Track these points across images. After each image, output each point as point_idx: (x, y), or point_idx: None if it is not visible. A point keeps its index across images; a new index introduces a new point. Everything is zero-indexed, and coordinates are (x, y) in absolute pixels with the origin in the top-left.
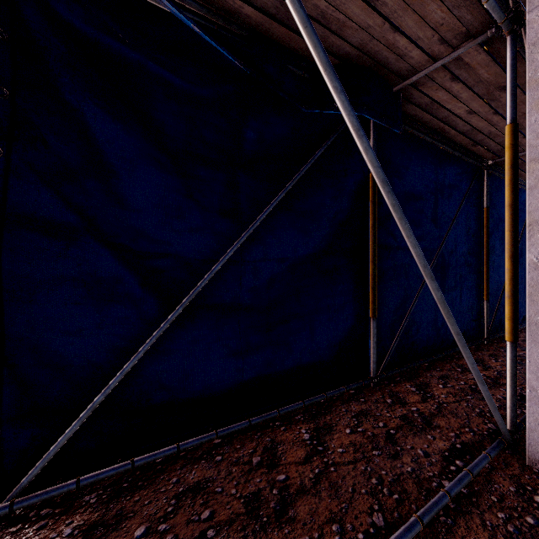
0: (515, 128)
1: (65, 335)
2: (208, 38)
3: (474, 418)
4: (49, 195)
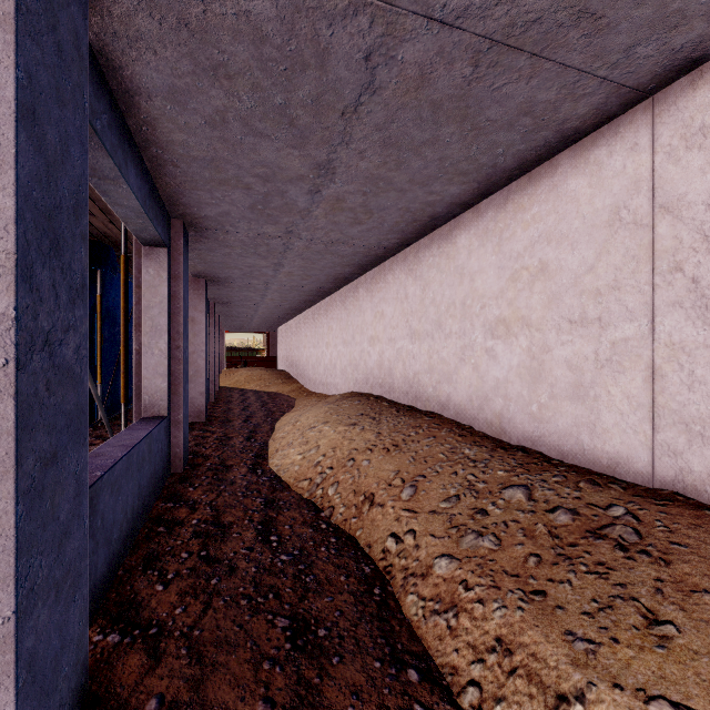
0: None
1: None
2: None
3: None
4: None
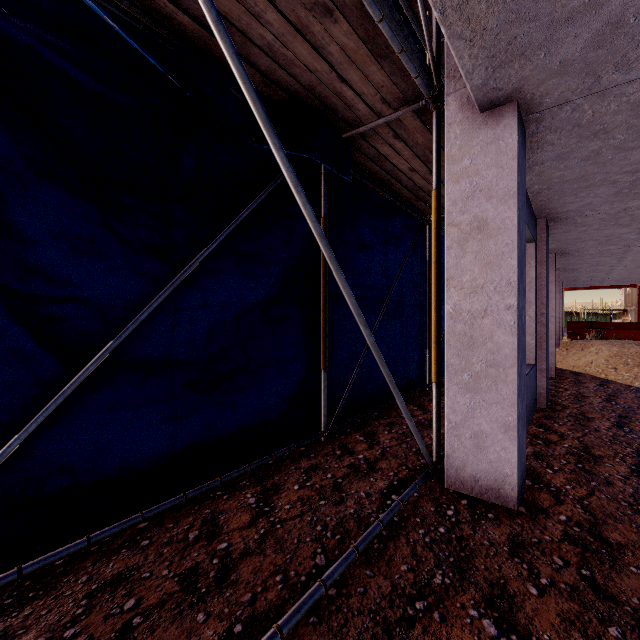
0: (439, 194)
1: None
2: (131, 40)
3: (411, 457)
4: None
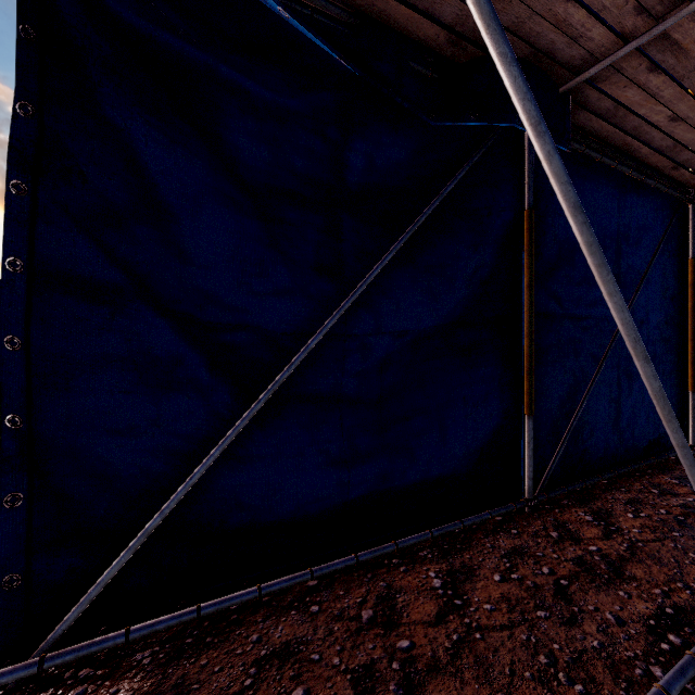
0: None
1: (111, 435)
2: (300, 25)
3: (689, 568)
4: (90, 247)
